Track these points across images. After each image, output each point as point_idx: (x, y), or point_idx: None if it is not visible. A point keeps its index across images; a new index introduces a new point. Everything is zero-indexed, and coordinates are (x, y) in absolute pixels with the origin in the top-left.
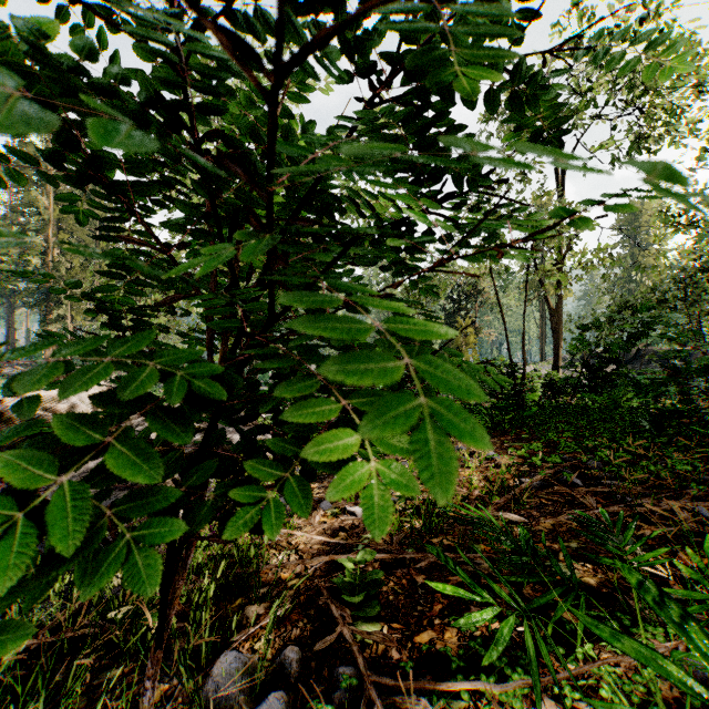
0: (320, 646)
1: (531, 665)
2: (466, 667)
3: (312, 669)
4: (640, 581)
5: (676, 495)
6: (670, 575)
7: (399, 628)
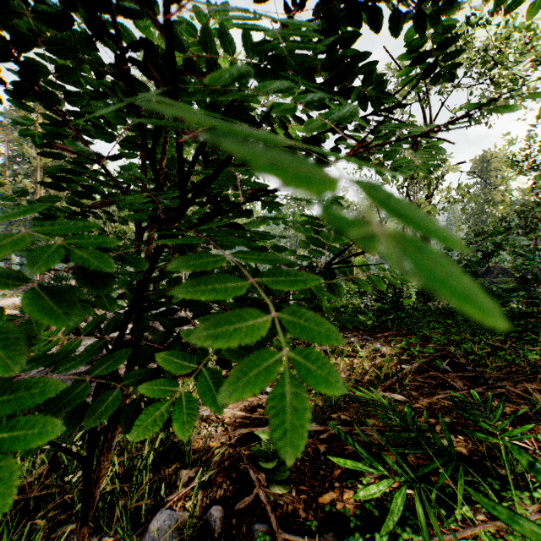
0: (240, 505)
1: (422, 531)
2: (362, 525)
3: (233, 525)
4: (530, 462)
5: (528, 379)
6: (528, 445)
7: (305, 490)
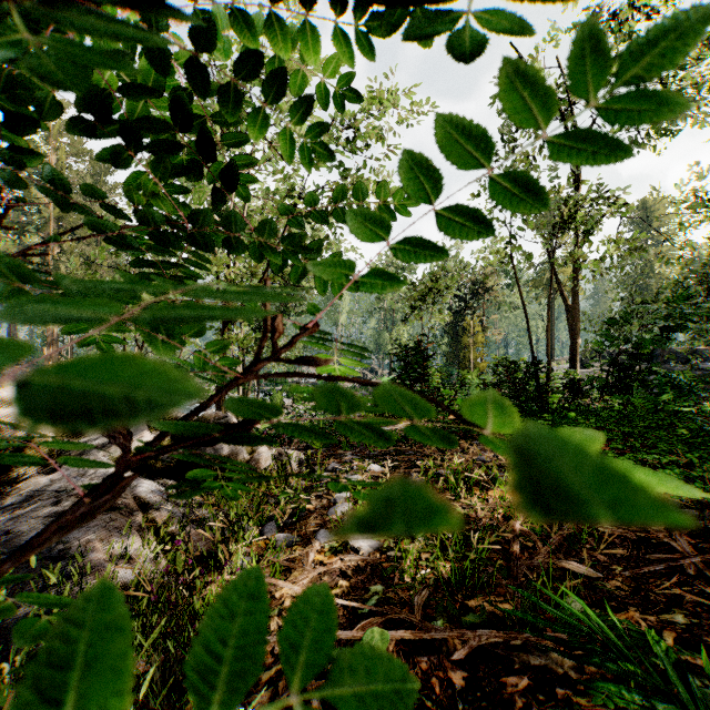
0: None
1: None
2: None
3: None
4: None
5: None
6: None
7: None
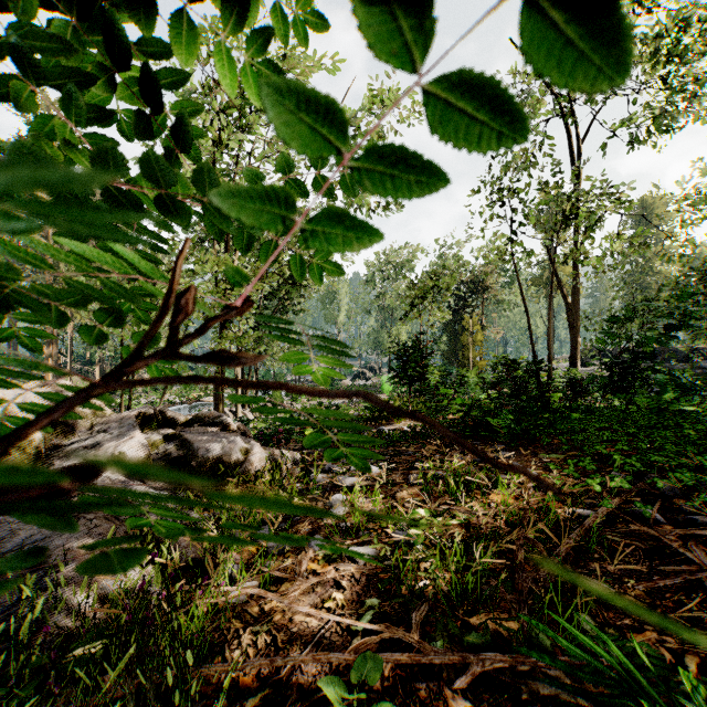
0: None
1: None
2: None
3: None
4: None
5: None
6: None
7: None
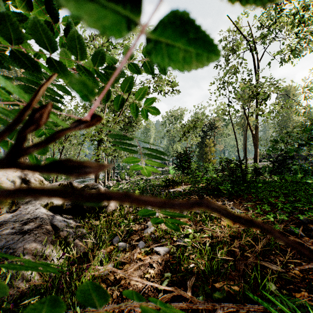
0: None
1: None
2: None
3: None
4: None
5: None
6: None
7: None
